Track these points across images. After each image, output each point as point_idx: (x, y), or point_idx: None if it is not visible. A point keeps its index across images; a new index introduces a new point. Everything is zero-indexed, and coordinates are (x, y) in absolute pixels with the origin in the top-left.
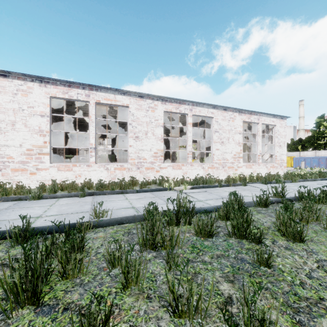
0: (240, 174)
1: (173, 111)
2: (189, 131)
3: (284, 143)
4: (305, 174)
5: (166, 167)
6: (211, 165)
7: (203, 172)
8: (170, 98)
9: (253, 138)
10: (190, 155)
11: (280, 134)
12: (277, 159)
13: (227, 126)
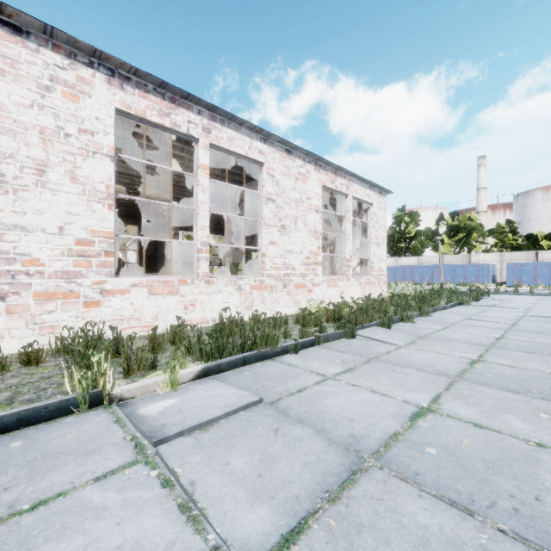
0: (328, 304)
1: (153, 120)
2: (201, 186)
3: (383, 239)
4: (429, 297)
5: (125, 289)
6: (258, 282)
7: (240, 299)
8: (141, 76)
9: (329, 228)
10: (206, 253)
11: (379, 222)
12: (374, 269)
13: (293, 192)
